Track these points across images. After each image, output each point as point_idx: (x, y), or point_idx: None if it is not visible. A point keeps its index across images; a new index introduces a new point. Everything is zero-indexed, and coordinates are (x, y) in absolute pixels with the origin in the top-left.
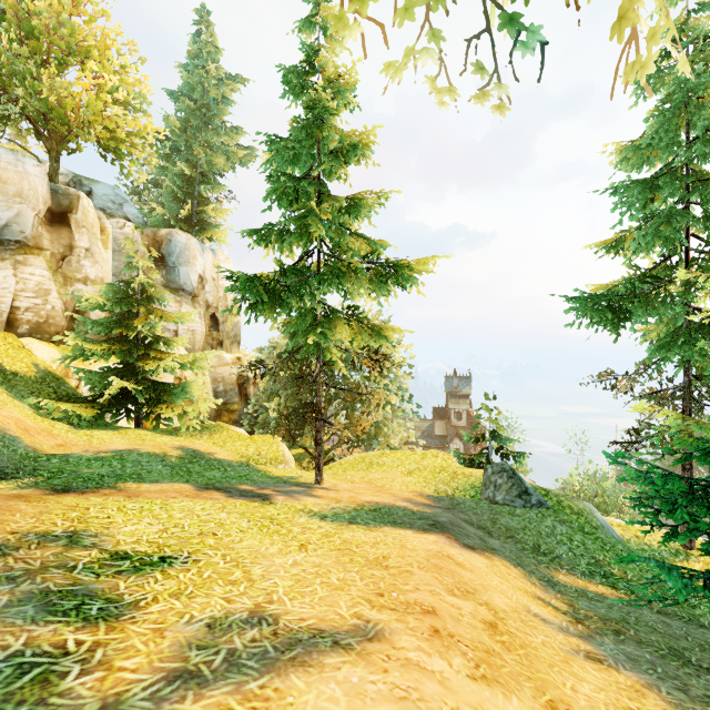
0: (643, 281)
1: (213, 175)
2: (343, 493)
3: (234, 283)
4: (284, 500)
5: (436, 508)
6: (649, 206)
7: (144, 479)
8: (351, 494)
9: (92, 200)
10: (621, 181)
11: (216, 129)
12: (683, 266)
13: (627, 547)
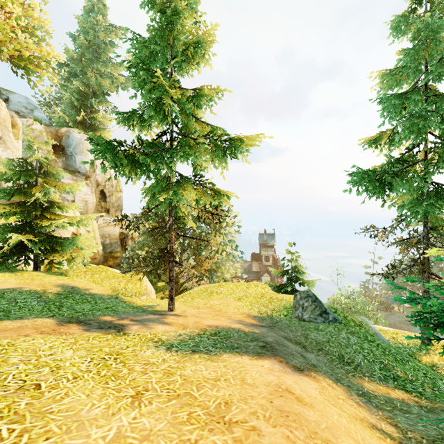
0: (398, 163)
1: (102, 94)
2: (190, 318)
3: (94, 144)
4: (137, 330)
5: (262, 328)
6: (401, 113)
7: (9, 316)
8: (196, 319)
9: (8, 105)
10: (384, 94)
11: (104, 61)
12: (422, 154)
13: (396, 349)
